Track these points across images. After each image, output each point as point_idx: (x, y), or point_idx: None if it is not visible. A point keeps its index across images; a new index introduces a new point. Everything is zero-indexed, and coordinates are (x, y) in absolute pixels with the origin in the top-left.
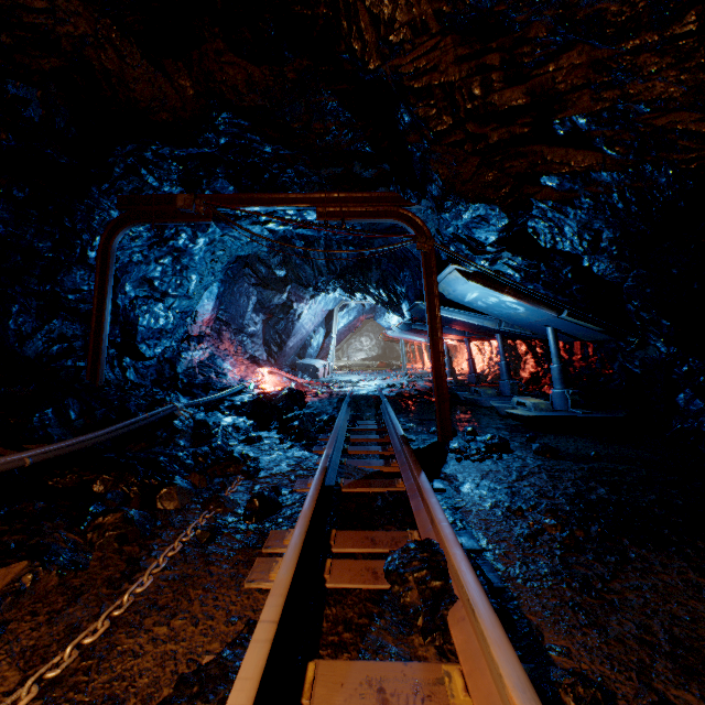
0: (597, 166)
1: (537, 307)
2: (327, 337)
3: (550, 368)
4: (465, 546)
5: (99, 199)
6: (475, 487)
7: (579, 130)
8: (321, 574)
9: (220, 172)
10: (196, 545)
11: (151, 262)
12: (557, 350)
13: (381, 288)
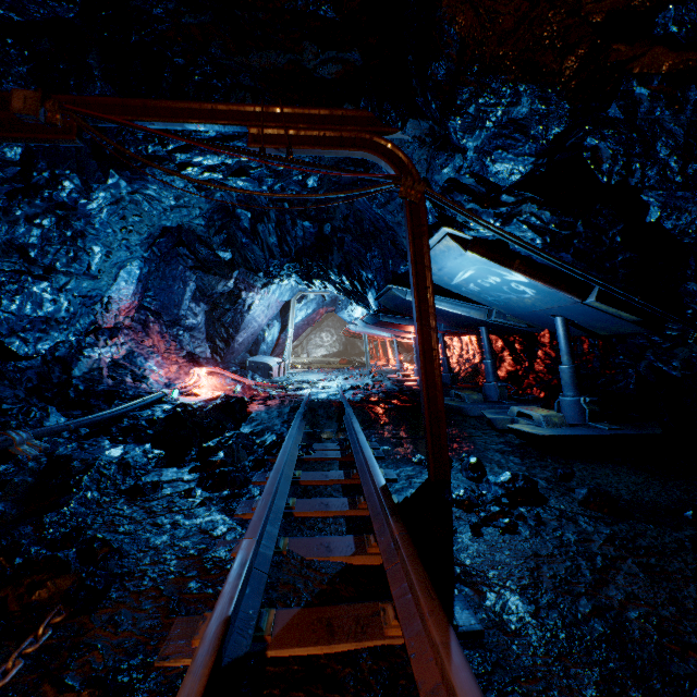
0: None
1: (555, 289)
2: (283, 332)
3: (531, 366)
4: None
5: None
6: (535, 616)
7: None
8: None
9: (94, 65)
10: None
11: (19, 221)
12: (569, 347)
13: (344, 273)
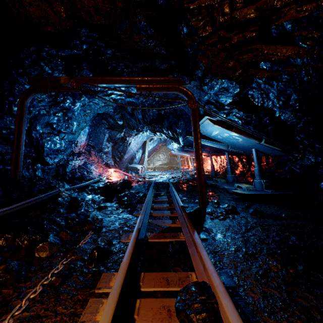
0: (294, 55)
1: (248, 138)
2: (143, 154)
3: (249, 169)
4: (225, 284)
5: (17, 78)
6: (223, 237)
7: (286, 32)
8: (132, 315)
9: (85, 65)
10: (52, 287)
11: (51, 115)
12: (257, 160)
13: (169, 130)
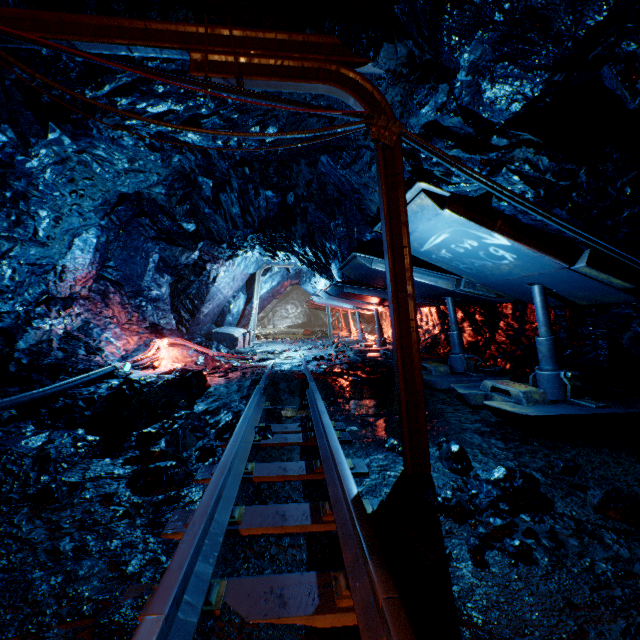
0: None
1: (540, 253)
2: (249, 303)
3: (492, 337)
4: None
5: None
6: None
7: None
8: None
9: None
10: None
11: None
12: (548, 317)
13: (307, 245)
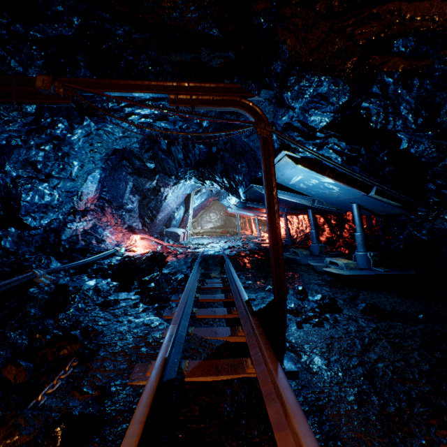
0: None
1: (350, 187)
2: (186, 213)
3: (341, 234)
4: None
5: None
6: (327, 365)
7: None
8: None
9: (81, 59)
10: None
11: (32, 147)
12: (361, 222)
13: (224, 176)
